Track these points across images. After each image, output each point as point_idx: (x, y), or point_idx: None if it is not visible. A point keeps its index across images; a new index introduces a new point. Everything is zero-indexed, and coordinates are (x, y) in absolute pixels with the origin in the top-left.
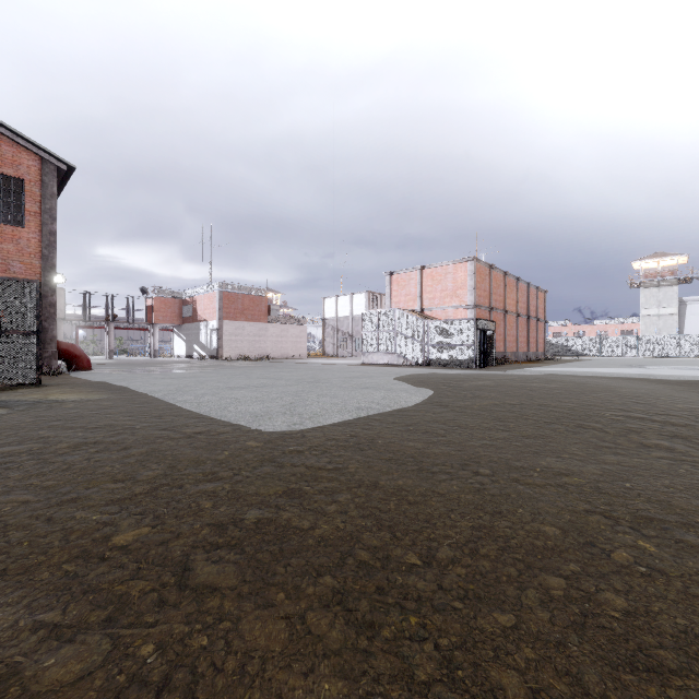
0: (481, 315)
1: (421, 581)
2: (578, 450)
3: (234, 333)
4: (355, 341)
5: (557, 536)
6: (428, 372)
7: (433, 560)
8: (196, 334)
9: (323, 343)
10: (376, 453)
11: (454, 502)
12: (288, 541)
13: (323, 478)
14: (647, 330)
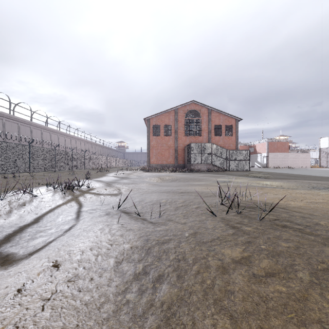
0: None
1: None
2: None
3: (273, 157)
4: None
5: None
6: None
7: None
8: (255, 158)
9: (319, 161)
10: None
11: None
12: None
13: None
14: None
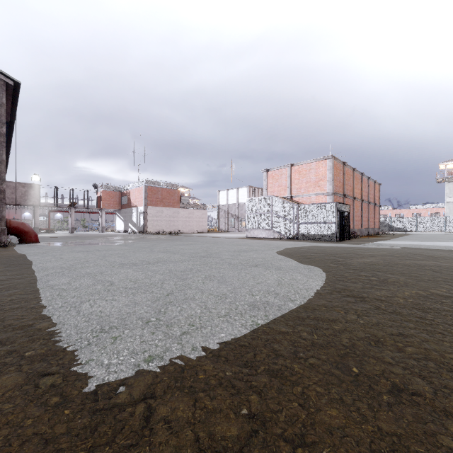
0: (337, 200)
1: None
2: None
3: (155, 215)
4: (240, 220)
5: None
6: (303, 246)
7: None
8: (130, 216)
9: (218, 222)
10: None
11: None
12: None
13: None
14: (450, 212)
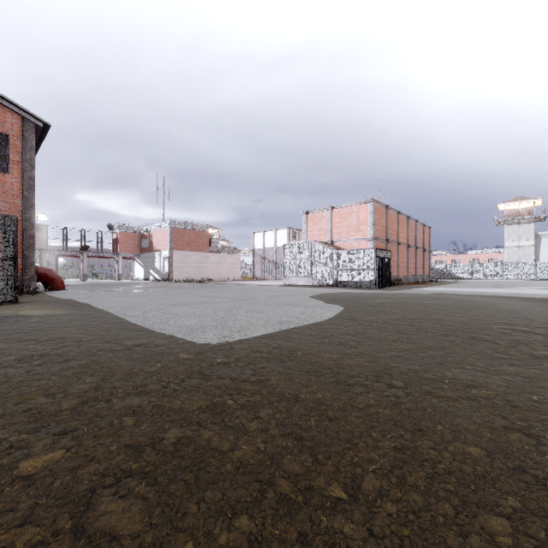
0: (379, 245)
1: (348, 523)
2: (477, 361)
3: (182, 261)
4: (278, 267)
5: (483, 459)
6: (337, 292)
7: (359, 493)
8: (151, 261)
9: (253, 269)
10: (296, 365)
11: (374, 418)
12: (206, 466)
13: (246, 392)
14: (509, 258)
